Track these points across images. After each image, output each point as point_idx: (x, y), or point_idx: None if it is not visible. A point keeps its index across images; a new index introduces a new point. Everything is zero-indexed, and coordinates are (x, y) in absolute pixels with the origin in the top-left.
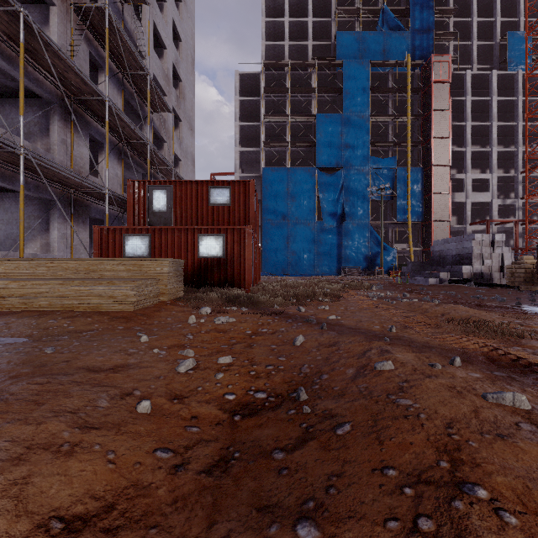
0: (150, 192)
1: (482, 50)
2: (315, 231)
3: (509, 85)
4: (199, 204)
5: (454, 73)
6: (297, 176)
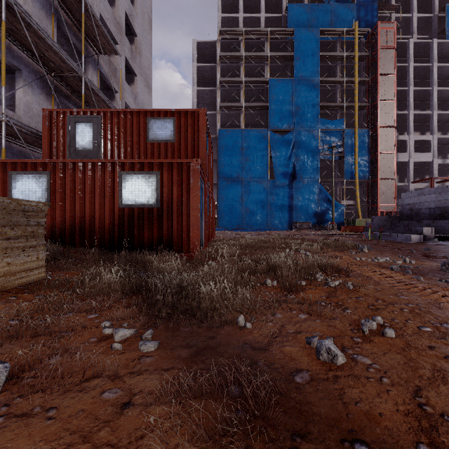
0: (71, 125)
1: (421, 22)
2: (268, 189)
3: (447, 53)
4: (135, 140)
5: (397, 41)
6: (250, 137)
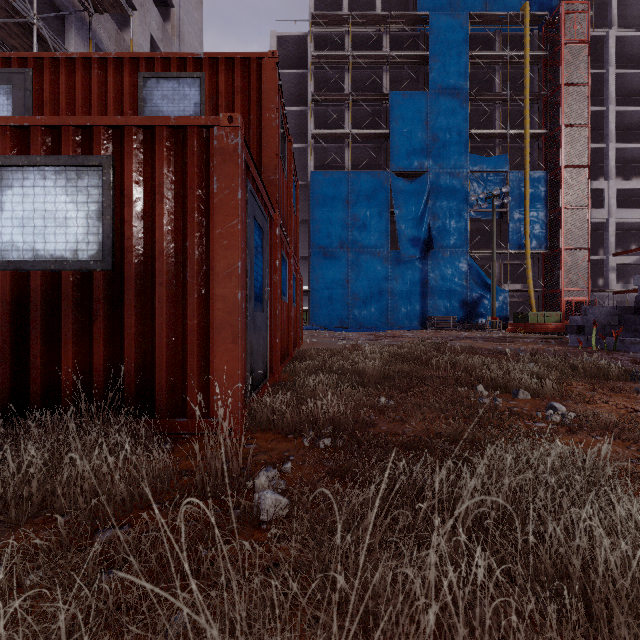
0: None
1: (624, 8)
2: (388, 264)
3: None
4: None
5: (590, 35)
6: (361, 184)
